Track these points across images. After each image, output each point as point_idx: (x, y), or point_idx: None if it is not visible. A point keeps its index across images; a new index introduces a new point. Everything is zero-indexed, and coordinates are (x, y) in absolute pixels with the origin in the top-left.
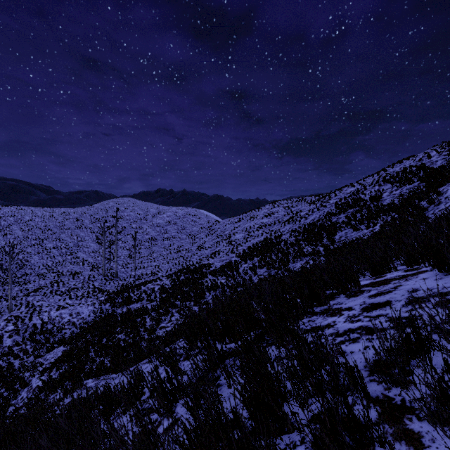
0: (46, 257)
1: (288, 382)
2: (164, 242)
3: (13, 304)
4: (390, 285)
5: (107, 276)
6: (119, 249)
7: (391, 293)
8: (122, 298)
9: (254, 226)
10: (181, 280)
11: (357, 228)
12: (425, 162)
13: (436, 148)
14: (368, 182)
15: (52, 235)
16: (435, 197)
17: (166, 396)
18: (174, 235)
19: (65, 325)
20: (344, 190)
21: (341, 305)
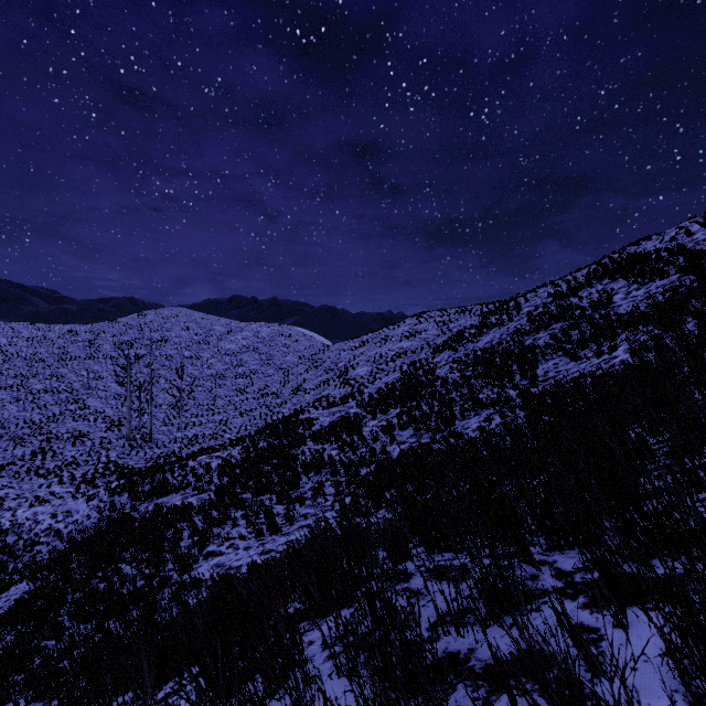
0: (30, 408)
1: None
2: (238, 380)
3: None
4: None
5: (135, 440)
6: (161, 394)
7: None
8: (151, 483)
9: (388, 353)
10: (259, 448)
11: (578, 356)
12: (683, 243)
13: (697, 219)
14: (583, 278)
15: (44, 370)
16: None
17: None
18: (253, 369)
19: (40, 536)
20: (541, 293)
21: None
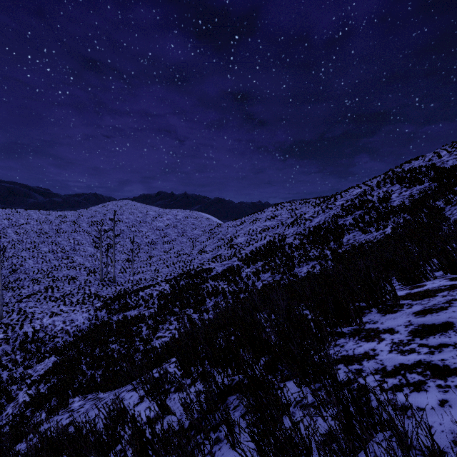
0: (41, 262)
1: (323, 455)
2: (164, 245)
3: (5, 311)
4: (439, 299)
5: (105, 281)
6: (118, 253)
7: (448, 311)
8: (119, 304)
9: (257, 229)
10: (180, 285)
11: (366, 231)
12: (435, 162)
13: (446, 147)
14: (376, 183)
15: (48, 239)
16: (452, 197)
17: (147, 452)
18: (174, 238)
19: (57, 333)
20: (351, 192)
21: (376, 324)
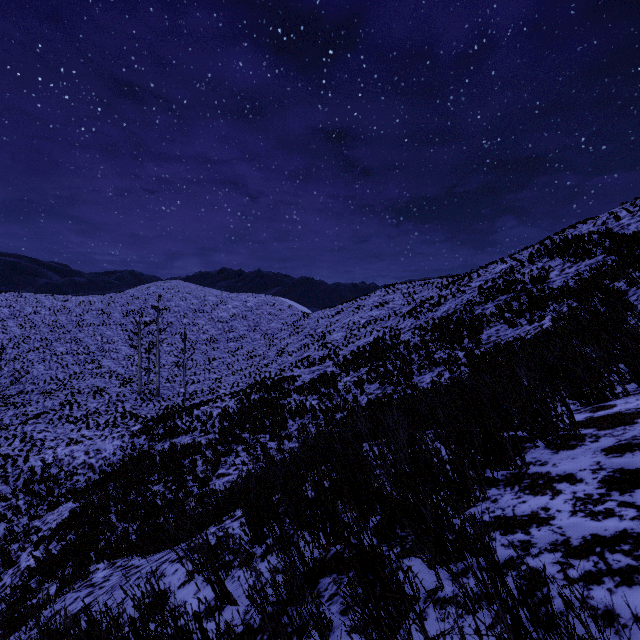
0: (55, 367)
1: None
2: (229, 344)
3: (3, 437)
4: None
5: (145, 395)
6: (164, 355)
7: None
8: (164, 428)
9: (360, 320)
10: (251, 400)
11: (514, 324)
12: (612, 227)
13: (626, 206)
14: (527, 256)
15: (65, 335)
16: (637, 275)
17: None
18: (243, 334)
19: (77, 468)
20: (492, 269)
21: (545, 467)
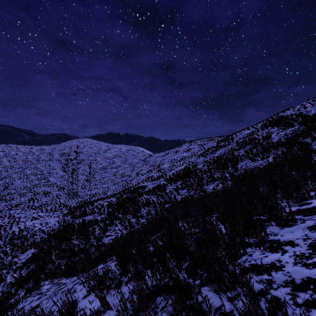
0: (26, 181)
1: None
2: (112, 170)
3: None
4: None
5: (70, 195)
6: (80, 175)
7: None
8: (80, 211)
9: (177, 158)
10: (123, 198)
11: (254, 160)
12: (302, 111)
13: (309, 101)
14: (260, 126)
15: (31, 165)
16: None
17: None
18: (119, 165)
19: (36, 232)
20: (243, 132)
21: (277, 236)
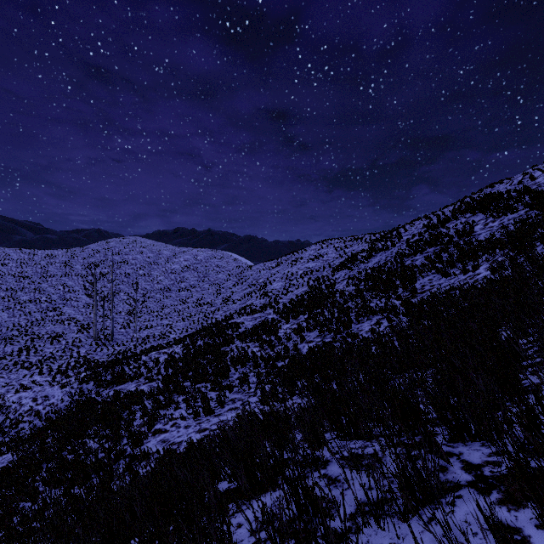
0: (18, 314)
1: None
2: (181, 293)
3: None
4: None
5: (100, 340)
6: (120, 303)
7: None
8: (112, 374)
9: (297, 271)
10: (197, 346)
11: (448, 273)
12: (528, 185)
13: (538, 167)
14: (449, 213)
15: (29, 285)
16: None
17: None
18: (193, 284)
19: (23, 416)
20: (417, 224)
21: None
